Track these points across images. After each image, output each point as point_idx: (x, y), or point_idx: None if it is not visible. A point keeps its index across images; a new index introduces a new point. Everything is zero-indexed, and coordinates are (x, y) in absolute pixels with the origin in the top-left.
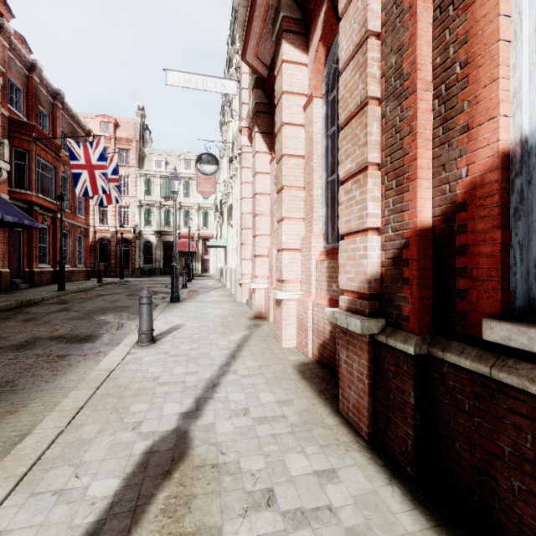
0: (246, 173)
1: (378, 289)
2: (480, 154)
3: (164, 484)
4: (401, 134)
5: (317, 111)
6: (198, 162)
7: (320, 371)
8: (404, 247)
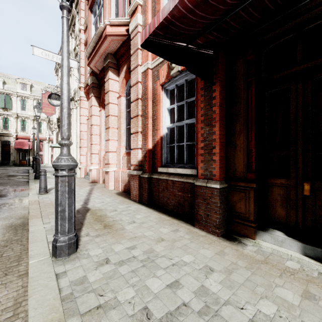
0: (83, 111)
1: (141, 163)
2: (158, 136)
3: (87, 213)
4: (145, 126)
5: (123, 101)
6: (49, 98)
7: (124, 193)
8: (146, 153)
